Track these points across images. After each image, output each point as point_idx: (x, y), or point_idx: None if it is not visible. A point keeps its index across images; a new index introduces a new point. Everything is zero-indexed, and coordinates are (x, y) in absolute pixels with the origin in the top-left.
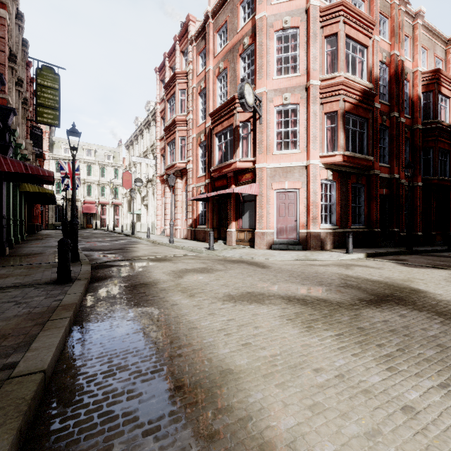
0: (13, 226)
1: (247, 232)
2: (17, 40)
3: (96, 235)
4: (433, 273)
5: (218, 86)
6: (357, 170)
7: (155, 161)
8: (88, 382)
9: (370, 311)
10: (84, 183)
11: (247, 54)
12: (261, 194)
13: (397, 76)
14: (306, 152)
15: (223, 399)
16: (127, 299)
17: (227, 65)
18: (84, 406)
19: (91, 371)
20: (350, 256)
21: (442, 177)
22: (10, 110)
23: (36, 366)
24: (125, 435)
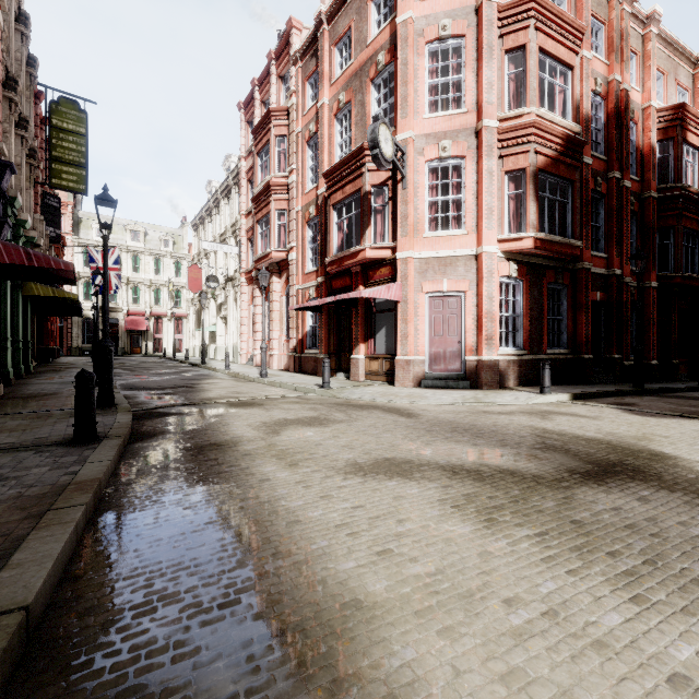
0: (13, 351)
1: (383, 361)
2: (20, 56)
3: (145, 364)
4: (682, 426)
5: (337, 130)
6: (556, 263)
7: (238, 249)
8: (106, 625)
9: (588, 491)
10: (128, 284)
11: (383, 79)
12: (404, 300)
13: (618, 115)
14: (477, 234)
15: (344, 660)
16: (186, 470)
17: (351, 96)
18: (94, 674)
19: (114, 603)
20: (547, 398)
21: (689, 274)
22: (5, 166)
23: (14, 599)
24: None
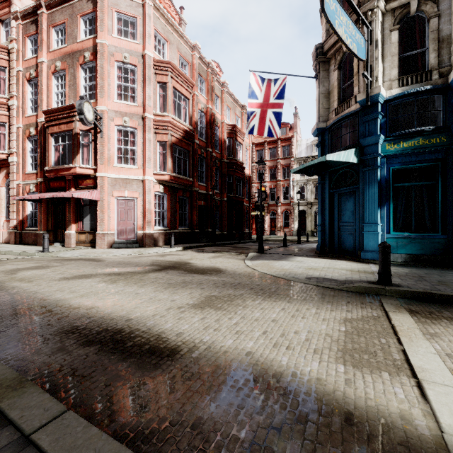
0: None
1: (88, 234)
2: None
3: None
4: (207, 255)
5: (55, 83)
6: (183, 187)
7: None
8: None
9: (154, 273)
10: None
11: (89, 67)
12: (102, 200)
13: (211, 123)
14: (143, 169)
15: (58, 305)
16: None
17: (65, 67)
18: None
19: None
20: (171, 249)
21: (238, 196)
22: None
23: None
24: (6, 319)
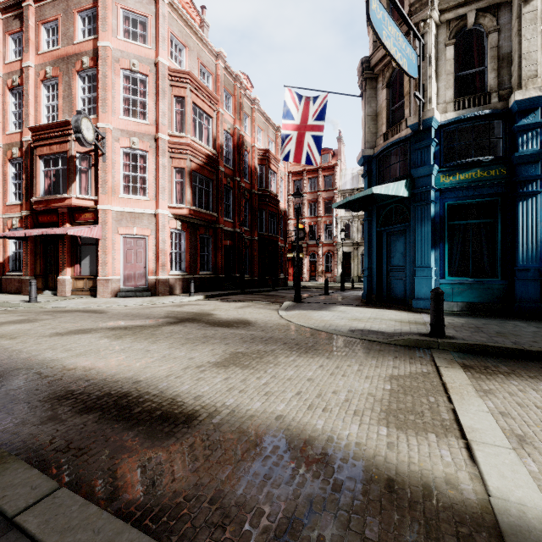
0: None
1: (88, 280)
2: None
3: None
4: (234, 305)
5: (45, 93)
6: (205, 223)
7: None
8: None
9: (168, 327)
10: None
11: (88, 75)
12: (104, 238)
13: (239, 147)
14: (156, 201)
15: (48, 366)
16: None
17: (58, 74)
18: None
19: None
20: (191, 298)
21: (271, 234)
22: None
23: None
24: None
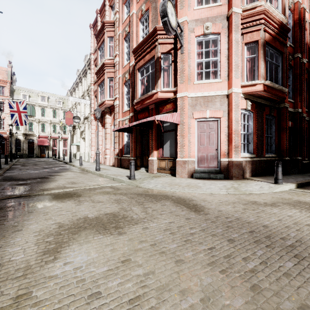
0: None
1: (168, 161)
2: None
3: (39, 162)
4: None
5: (141, 28)
6: (270, 103)
7: (89, 101)
8: None
9: None
10: (39, 122)
11: None
12: (182, 123)
13: (300, 21)
14: (228, 81)
15: None
16: None
17: (149, 5)
18: None
19: None
20: (283, 187)
21: None
22: None
23: None
24: None
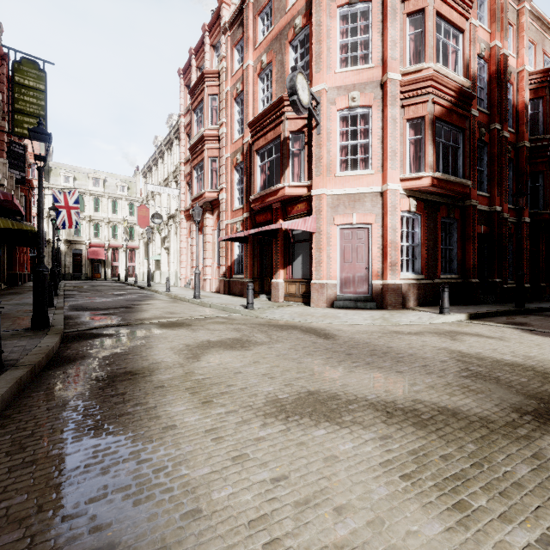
0: None
1: (300, 284)
2: None
3: (100, 287)
4: None
5: (260, 87)
6: (448, 200)
7: (178, 191)
8: None
9: None
10: (90, 221)
11: (300, 41)
12: (319, 232)
13: (498, 75)
14: (382, 173)
15: None
16: (84, 411)
17: (272, 57)
18: None
19: None
20: (447, 318)
21: None
22: None
23: None
24: None
